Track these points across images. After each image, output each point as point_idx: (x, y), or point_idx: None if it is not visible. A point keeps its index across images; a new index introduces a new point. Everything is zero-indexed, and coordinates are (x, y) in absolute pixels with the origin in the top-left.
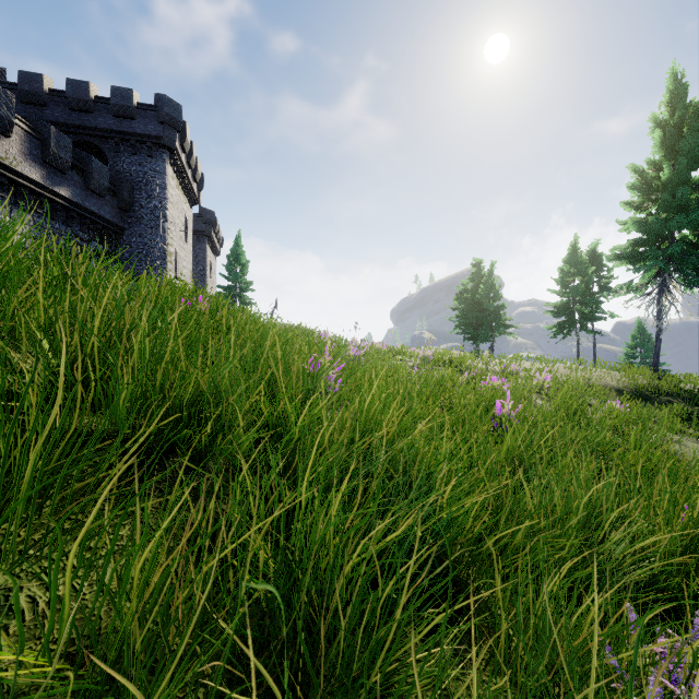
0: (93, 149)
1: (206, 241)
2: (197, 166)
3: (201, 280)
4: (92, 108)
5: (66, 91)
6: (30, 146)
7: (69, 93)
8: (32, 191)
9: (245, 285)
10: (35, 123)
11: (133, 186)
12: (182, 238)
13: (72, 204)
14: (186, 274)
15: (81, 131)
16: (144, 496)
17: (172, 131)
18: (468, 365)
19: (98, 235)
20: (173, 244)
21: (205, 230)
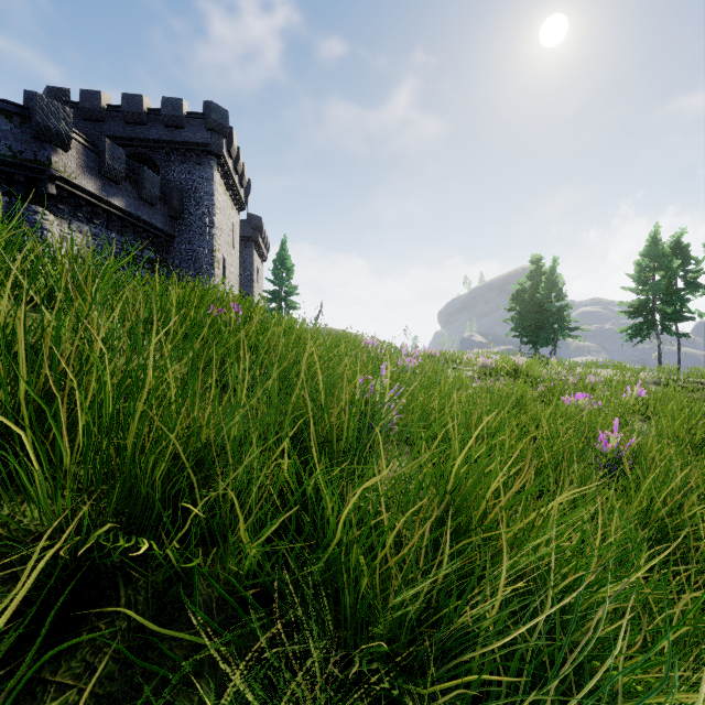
0: (146, 160)
1: (254, 247)
2: (243, 172)
3: (248, 285)
4: (145, 120)
5: (121, 105)
6: (86, 159)
7: (124, 107)
8: (89, 203)
9: (290, 289)
10: (92, 137)
11: (183, 194)
12: (230, 244)
13: (126, 214)
14: (233, 280)
15: (135, 143)
16: (55, 694)
17: (219, 137)
18: (536, 375)
19: (151, 243)
20: (220, 250)
21: (252, 236)
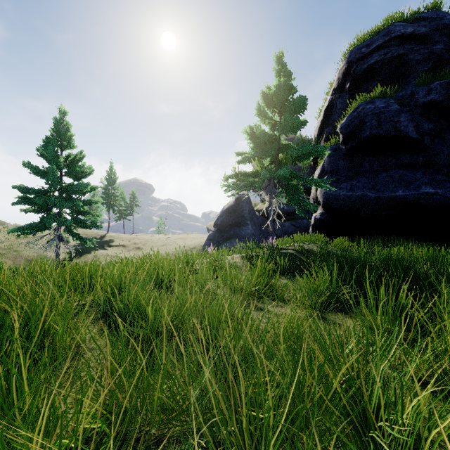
0: None
1: None
2: None
3: None
4: None
5: None
6: None
7: None
8: None
9: None
10: None
11: None
12: None
13: None
14: None
15: None
16: None
17: None
18: None
19: None
20: None
21: None
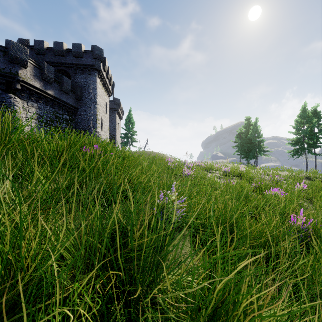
0: (65, 72)
1: (116, 113)
2: (111, 78)
3: (114, 130)
4: (64, 54)
5: (53, 47)
6: (35, 72)
7: (54, 48)
8: (37, 93)
9: (133, 132)
10: (38, 62)
11: (82, 88)
12: (104, 112)
13: (55, 98)
14: (106, 128)
15: (60, 65)
16: None
17: (99, 62)
18: (250, 176)
19: (67, 111)
20: (100, 114)
21: (115, 108)
